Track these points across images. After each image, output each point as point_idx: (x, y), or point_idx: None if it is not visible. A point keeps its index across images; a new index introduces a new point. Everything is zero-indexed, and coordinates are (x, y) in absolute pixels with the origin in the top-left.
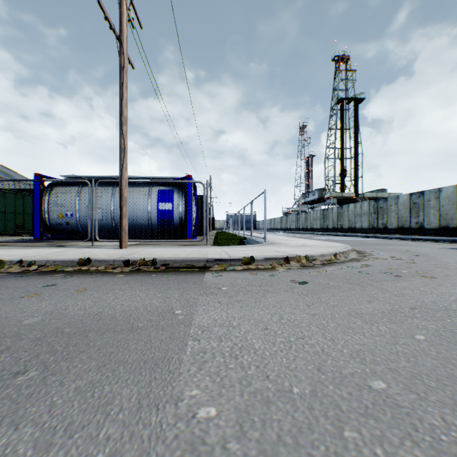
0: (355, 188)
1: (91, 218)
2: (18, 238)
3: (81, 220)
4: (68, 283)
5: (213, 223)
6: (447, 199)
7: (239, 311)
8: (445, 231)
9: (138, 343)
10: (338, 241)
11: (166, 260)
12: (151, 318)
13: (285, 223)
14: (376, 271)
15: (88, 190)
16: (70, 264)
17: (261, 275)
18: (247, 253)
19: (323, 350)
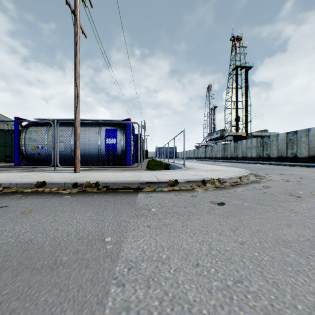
0: (246, 129)
1: (56, 149)
2: (5, 164)
3: (49, 151)
4: (19, 204)
5: (146, 154)
6: (314, 136)
7: (168, 238)
8: (312, 159)
9: (51, 291)
10: (236, 167)
11: (107, 182)
12: (78, 247)
13: (197, 153)
14: (277, 192)
15: (54, 129)
16: (29, 186)
17: (184, 196)
18: (172, 176)
19: (272, 304)
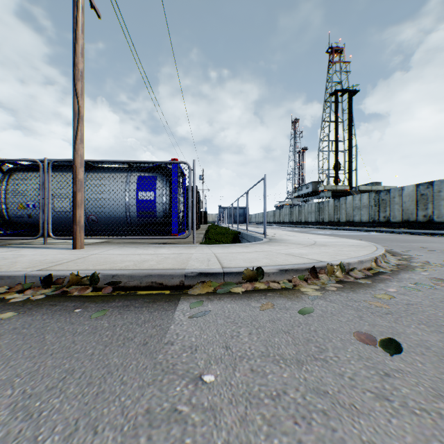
0: (350, 181)
1: (58, 209)
2: None
3: None
4: None
5: (205, 217)
6: None
7: None
8: None
9: None
10: (344, 236)
11: (116, 275)
12: None
13: (279, 216)
14: None
15: (54, 176)
16: None
17: (284, 313)
18: (248, 258)
19: None
